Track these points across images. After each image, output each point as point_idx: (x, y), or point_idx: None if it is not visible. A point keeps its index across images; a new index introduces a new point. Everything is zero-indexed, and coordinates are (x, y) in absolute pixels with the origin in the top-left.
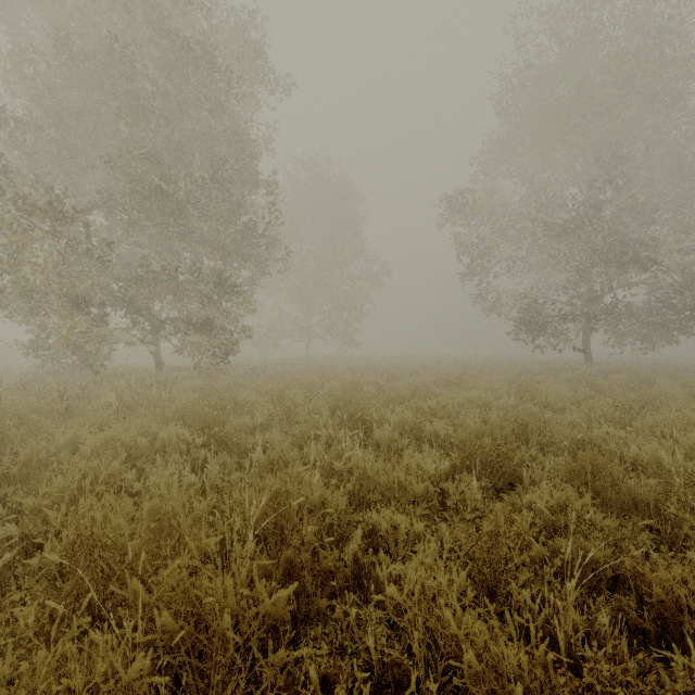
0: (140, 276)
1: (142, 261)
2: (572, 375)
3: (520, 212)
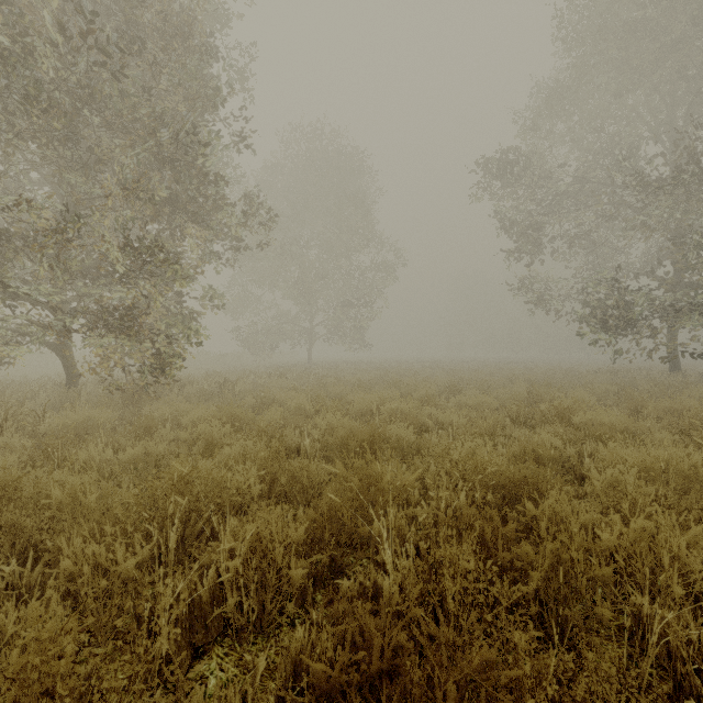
0: None
1: None
2: None
3: (581, 175)
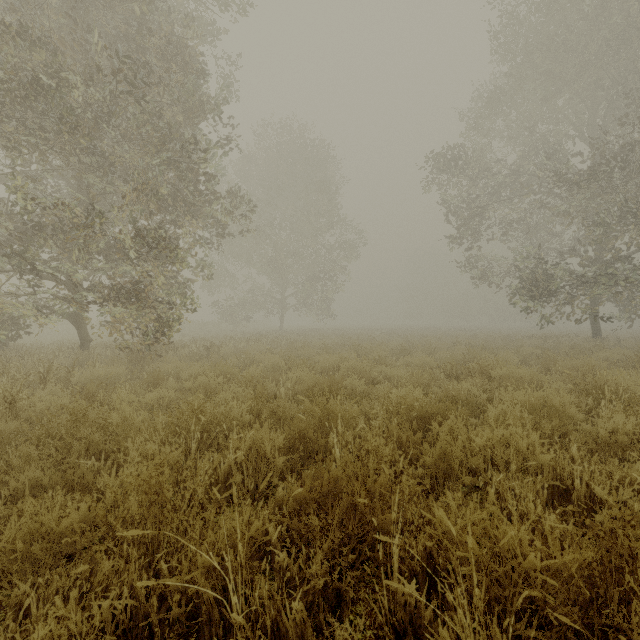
0: (34, 221)
1: (26, 196)
2: (612, 356)
3: (517, 168)
